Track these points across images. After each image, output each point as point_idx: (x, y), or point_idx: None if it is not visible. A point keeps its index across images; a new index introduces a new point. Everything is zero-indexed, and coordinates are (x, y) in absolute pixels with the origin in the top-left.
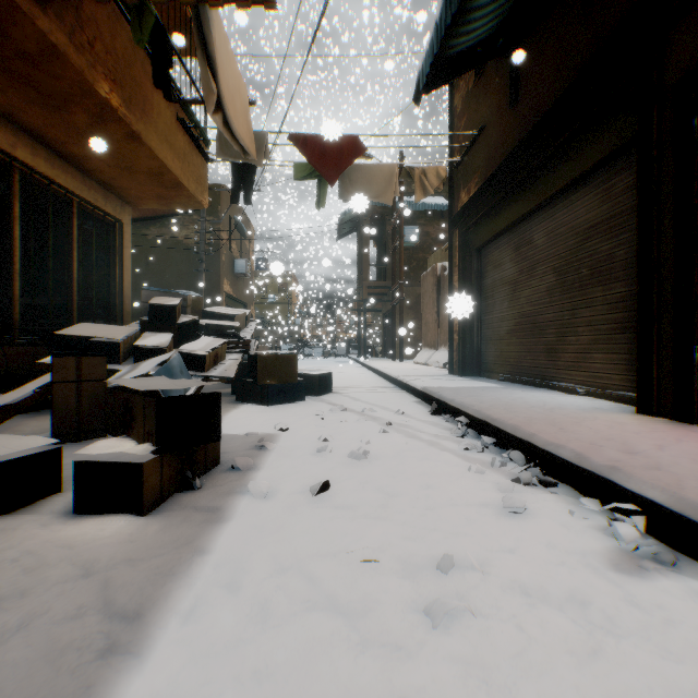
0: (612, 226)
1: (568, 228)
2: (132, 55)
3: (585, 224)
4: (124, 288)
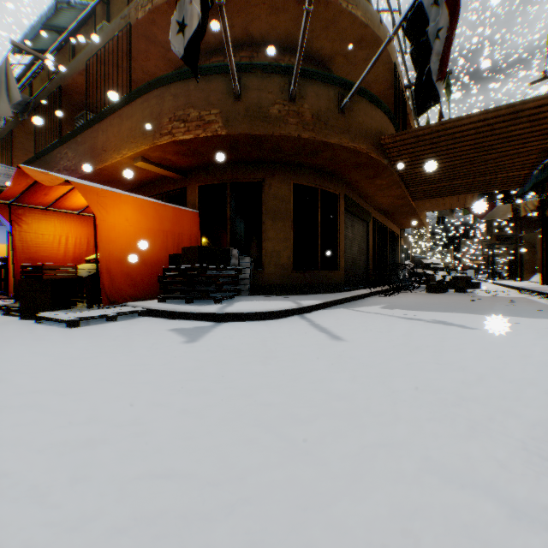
0: None
1: None
2: None
3: None
4: (398, 255)
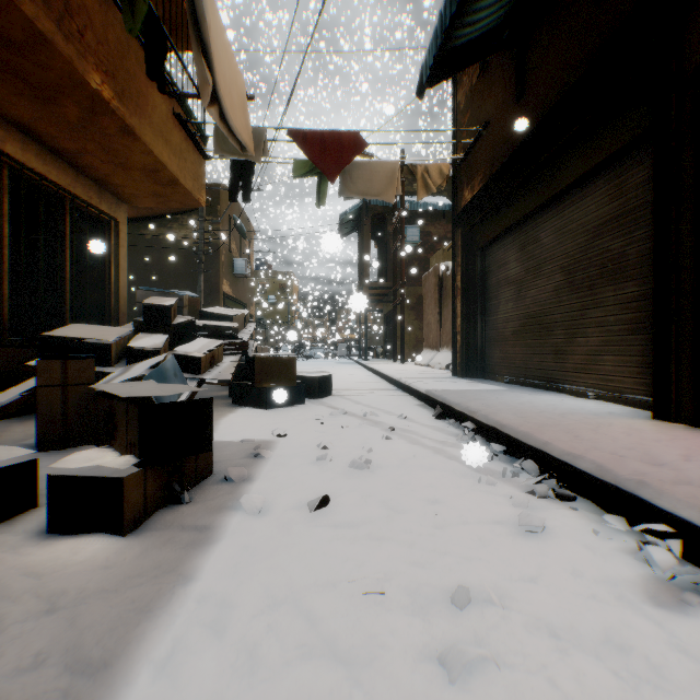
0: (624, 222)
1: (577, 225)
2: (125, 46)
3: (595, 221)
4: (120, 288)
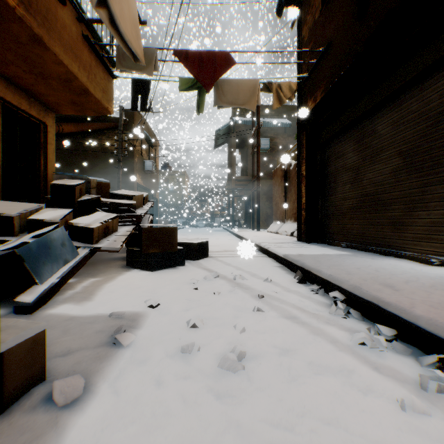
0: None
1: (417, 115)
2: None
3: (438, 107)
4: (48, 175)
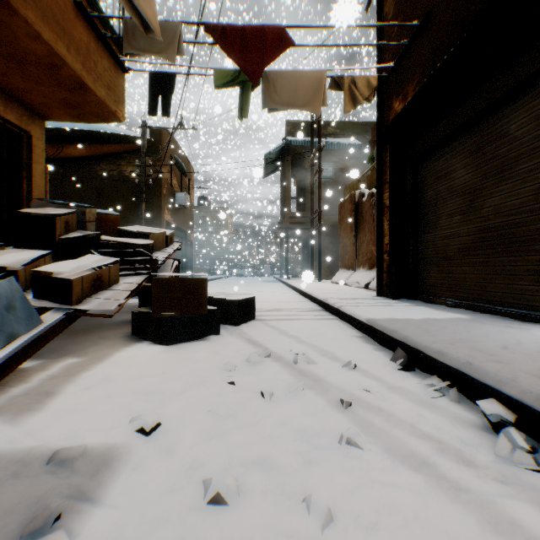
0: None
1: None
2: None
3: None
4: None
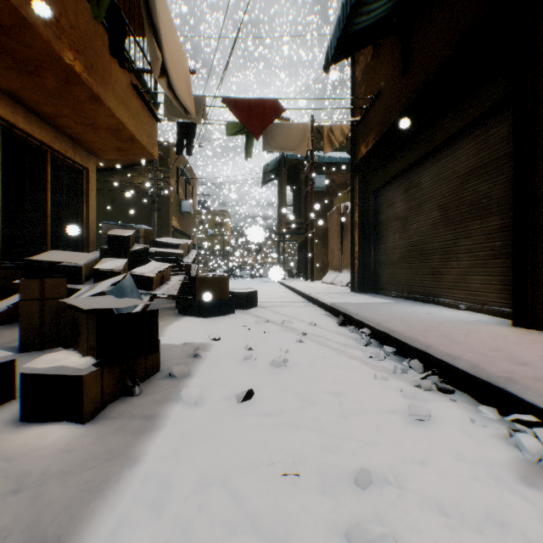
0: (489, 170)
1: (451, 172)
2: (93, 30)
3: (465, 168)
4: (90, 222)
